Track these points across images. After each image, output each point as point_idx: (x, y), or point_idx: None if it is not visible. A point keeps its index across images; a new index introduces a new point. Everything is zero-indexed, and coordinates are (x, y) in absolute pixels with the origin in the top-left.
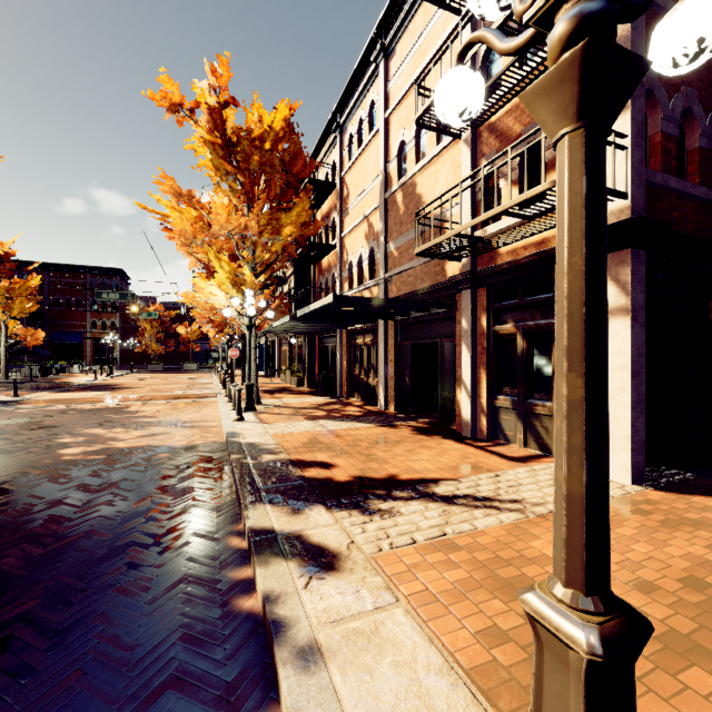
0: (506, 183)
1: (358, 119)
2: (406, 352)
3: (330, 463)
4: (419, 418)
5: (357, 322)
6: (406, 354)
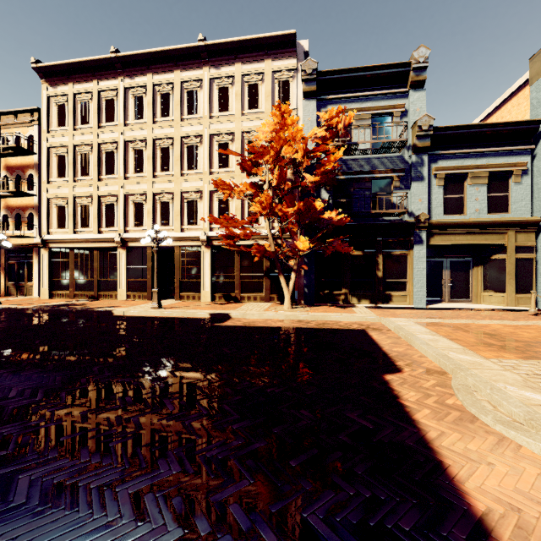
0: (11, 220)
1: None
2: None
3: None
4: None
5: None
6: None
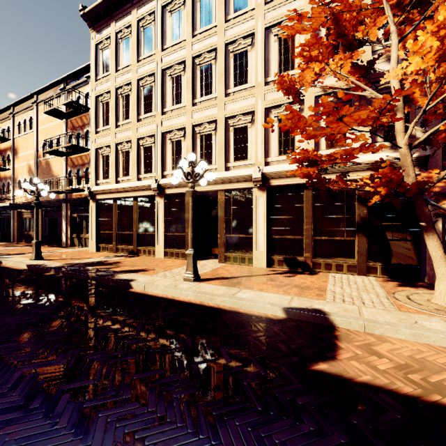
0: (74, 176)
1: (24, 118)
2: (47, 221)
3: (9, 252)
4: (51, 245)
5: (23, 209)
6: (47, 222)
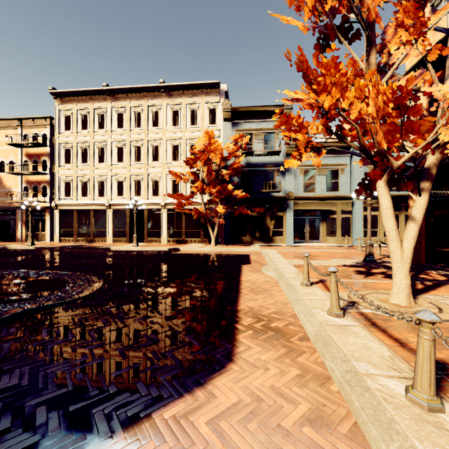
0: (30, 190)
1: None
2: None
3: None
4: (2, 241)
5: None
6: None
